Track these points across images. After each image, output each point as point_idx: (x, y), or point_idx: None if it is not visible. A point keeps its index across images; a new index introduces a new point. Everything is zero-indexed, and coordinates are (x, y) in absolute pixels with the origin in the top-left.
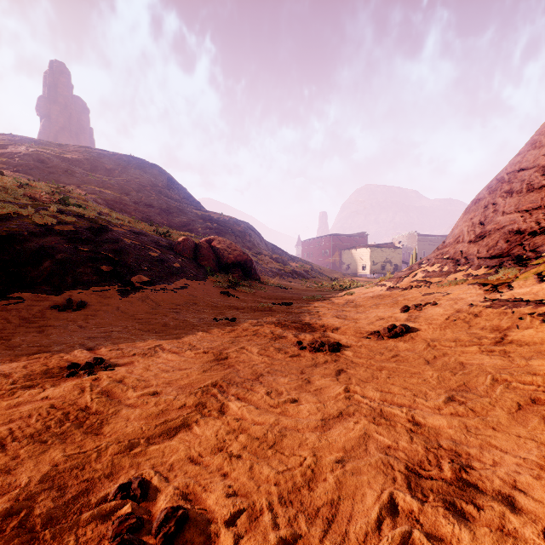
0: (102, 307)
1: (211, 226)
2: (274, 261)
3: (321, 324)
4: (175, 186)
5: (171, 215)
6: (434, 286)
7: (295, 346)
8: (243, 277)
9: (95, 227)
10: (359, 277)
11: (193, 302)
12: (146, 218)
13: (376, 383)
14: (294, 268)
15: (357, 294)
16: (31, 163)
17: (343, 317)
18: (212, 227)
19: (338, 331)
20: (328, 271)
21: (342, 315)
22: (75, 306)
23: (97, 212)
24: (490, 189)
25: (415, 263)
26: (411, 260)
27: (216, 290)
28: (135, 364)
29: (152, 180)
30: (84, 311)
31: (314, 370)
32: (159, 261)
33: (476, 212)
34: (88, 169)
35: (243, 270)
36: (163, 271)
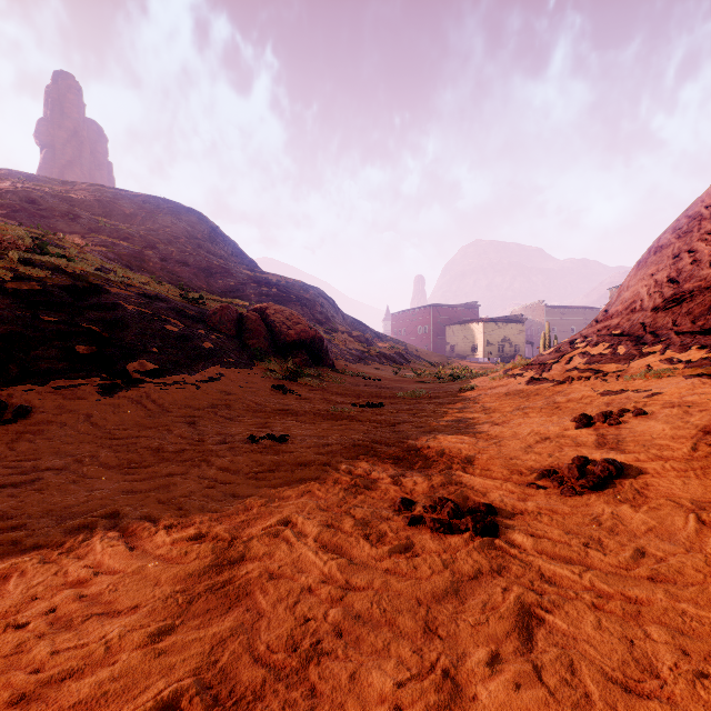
0: (58, 417)
1: (268, 291)
2: (355, 339)
3: (438, 450)
4: (221, 239)
5: (213, 276)
6: (615, 379)
7: (399, 512)
8: (309, 362)
9: (80, 287)
10: (469, 361)
11: (225, 404)
12: (176, 280)
13: (675, 709)
14: (382, 350)
15: (479, 388)
16: (16, 204)
17: (472, 432)
18: (269, 294)
19: (475, 469)
20: (427, 353)
21: (469, 428)
22: (9, 414)
23: (96, 268)
24: (680, 231)
25: (562, 342)
26: (543, 338)
27: (266, 383)
28: (6, 588)
29: (188, 230)
30: (22, 424)
31: (460, 622)
32: (179, 339)
33: (660, 265)
34: (100, 213)
35: (309, 352)
36: (184, 353)
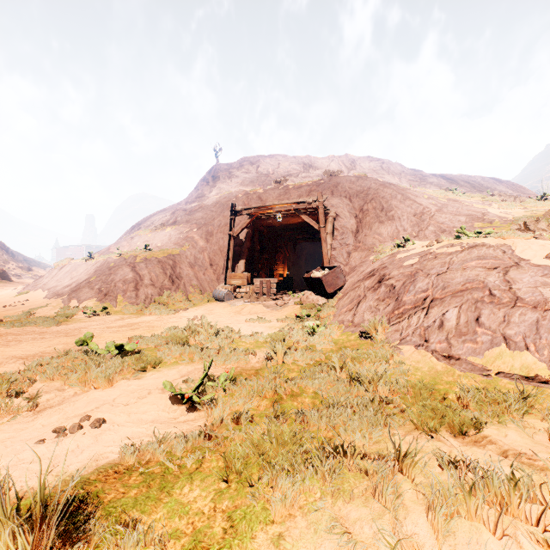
0: None
1: None
2: (21, 268)
3: None
4: None
5: None
6: None
7: None
8: (1, 279)
9: None
10: None
11: None
12: None
13: None
14: (38, 274)
15: None
16: None
17: None
18: None
19: None
20: None
21: None
22: None
23: None
24: None
25: None
26: None
27: None
28: None
29: None
30: None
31: None
32: None
33: None
34: None
35: (0, 276)
36: None
